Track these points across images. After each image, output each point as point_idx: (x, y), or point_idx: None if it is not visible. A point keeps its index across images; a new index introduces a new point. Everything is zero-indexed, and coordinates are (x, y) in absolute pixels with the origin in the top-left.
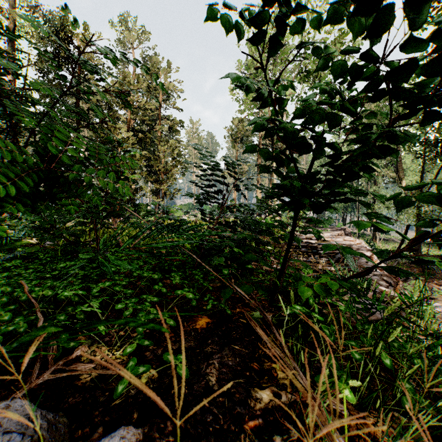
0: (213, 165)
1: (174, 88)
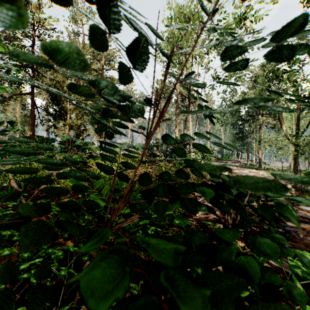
0: None
1: (113, 54)
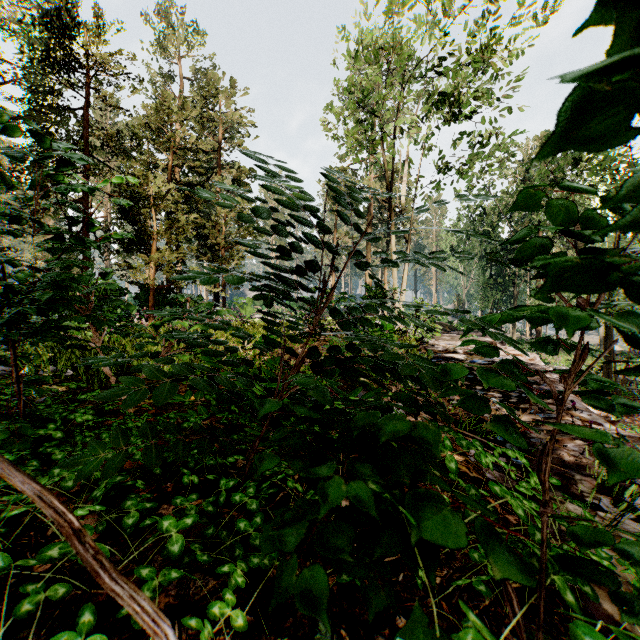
0: (294, 195)
1: (241, 119)
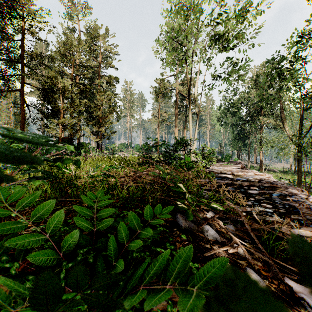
0: None
1: (110, 51)
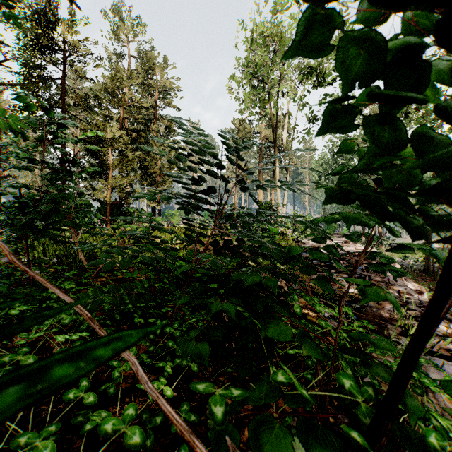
0: (202, 146)
1: (171, 85)
